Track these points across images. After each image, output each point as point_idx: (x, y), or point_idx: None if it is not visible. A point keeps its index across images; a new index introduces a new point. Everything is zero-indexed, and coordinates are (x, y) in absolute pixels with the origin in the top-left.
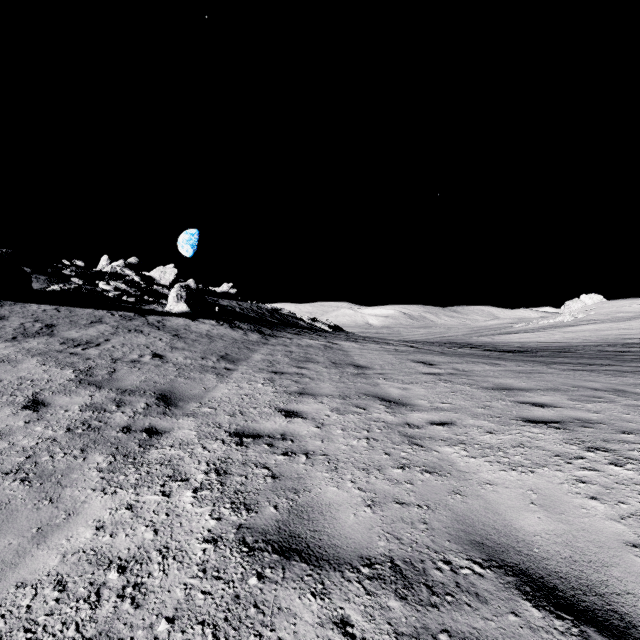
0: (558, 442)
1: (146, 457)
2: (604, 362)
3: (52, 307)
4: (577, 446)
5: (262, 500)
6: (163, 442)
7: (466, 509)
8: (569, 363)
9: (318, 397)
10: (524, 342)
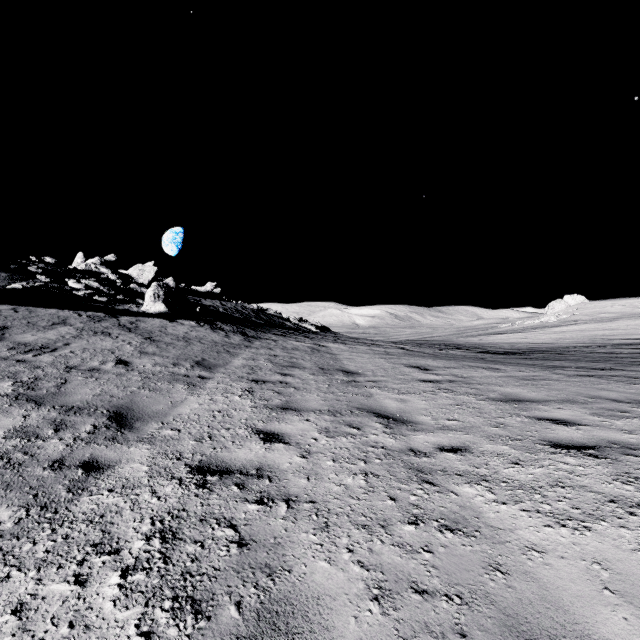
0: (606, 479)
1: (72, 509)
2: (605, 366)
3: (9, 307)
4: (632, 486)
5: (220, 591)
6: (101, 483)
7: (516, 601)
8: (570, 367)
9: (304, 413)
10: (513, 343)
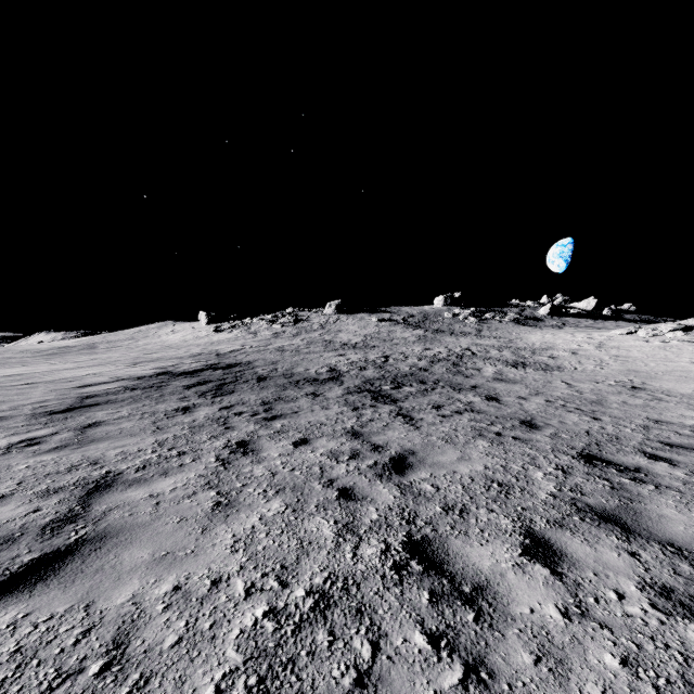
0: None
1: None
2: None
3: (570, 318)
4: None
5: None
6: None
7: None
8: None
9: None
10: None
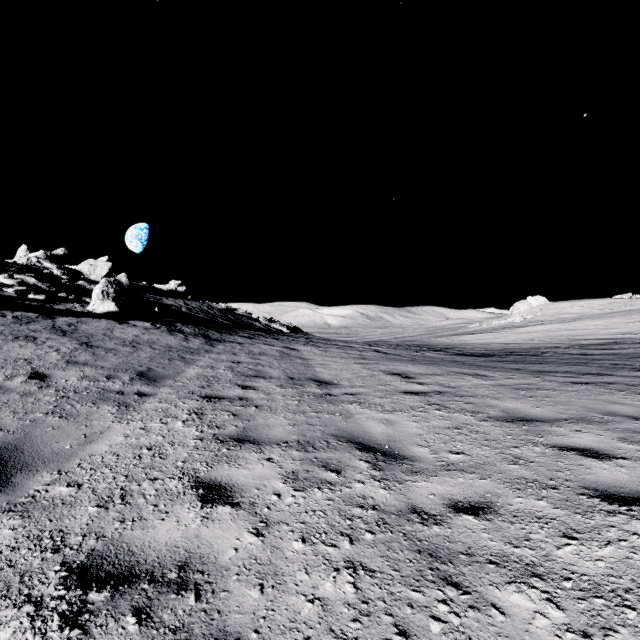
0: None
1: None
2: (591, 370)
3: None
4: None
5: None
6: None
7: None
8: (557, 372)
9: (265, 447)
10: (485, 344)
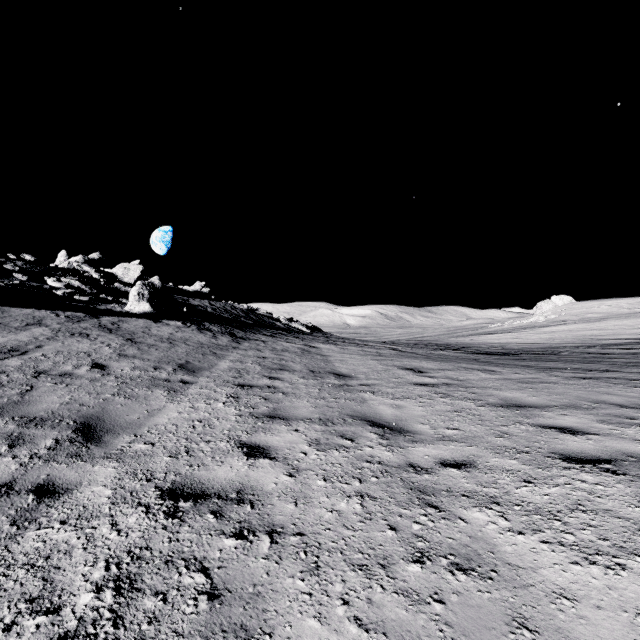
0: (631, 501)
1: (12, 549)
2: (601, 367)
3: None
4: None
5: None
6: (54, 513)
7: None
8: (565, 369)
9: (292, 422)
10: (504, 343)
